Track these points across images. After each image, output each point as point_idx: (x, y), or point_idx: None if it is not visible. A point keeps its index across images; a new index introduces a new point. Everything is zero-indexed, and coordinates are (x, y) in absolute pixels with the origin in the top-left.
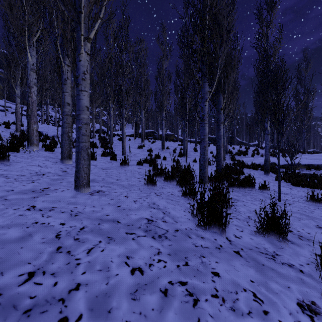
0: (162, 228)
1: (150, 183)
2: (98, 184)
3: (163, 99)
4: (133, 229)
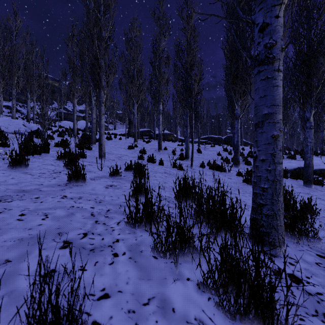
0: None
1: None
2: None
3: (159, 88)
4: None
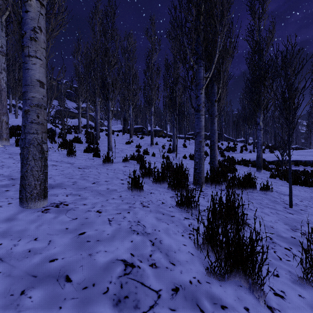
0: (149, 286)
1: (135, 187)
2: (64, 191)
3: (152, 93)
4: (92, 298)
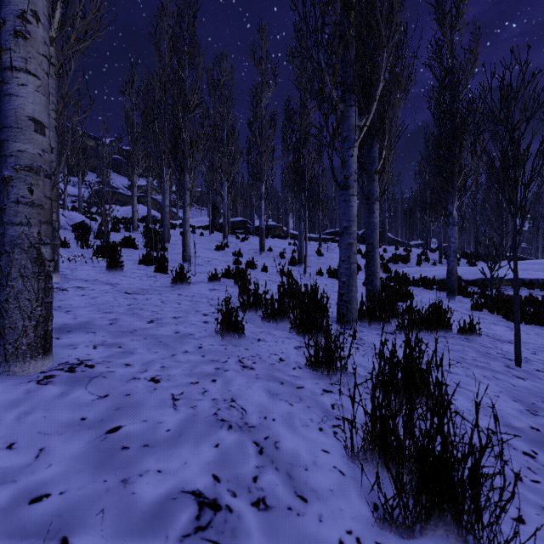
0: None
1: (229, 330)
2: (90, 338)
3: (261, 161)
4: None
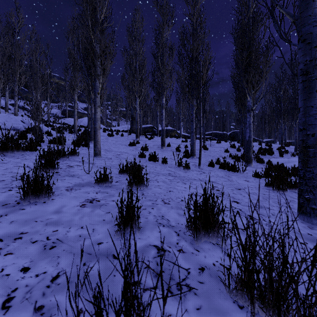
0: None
1: None
2: None
3: (162, 80)
4: None
